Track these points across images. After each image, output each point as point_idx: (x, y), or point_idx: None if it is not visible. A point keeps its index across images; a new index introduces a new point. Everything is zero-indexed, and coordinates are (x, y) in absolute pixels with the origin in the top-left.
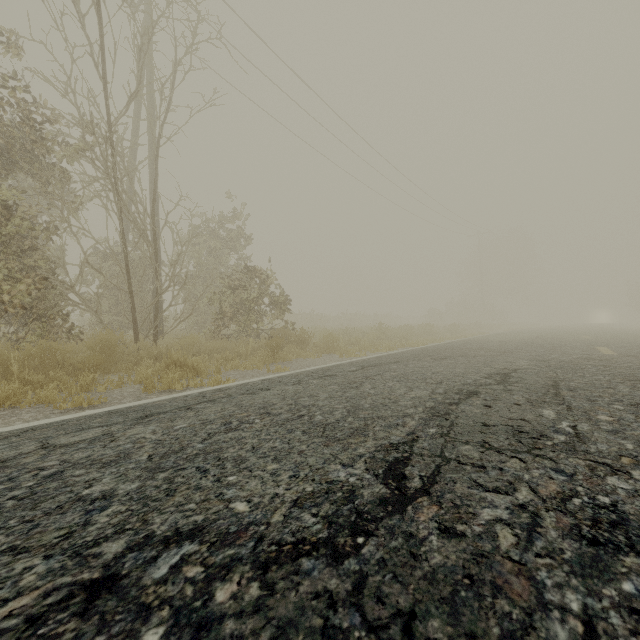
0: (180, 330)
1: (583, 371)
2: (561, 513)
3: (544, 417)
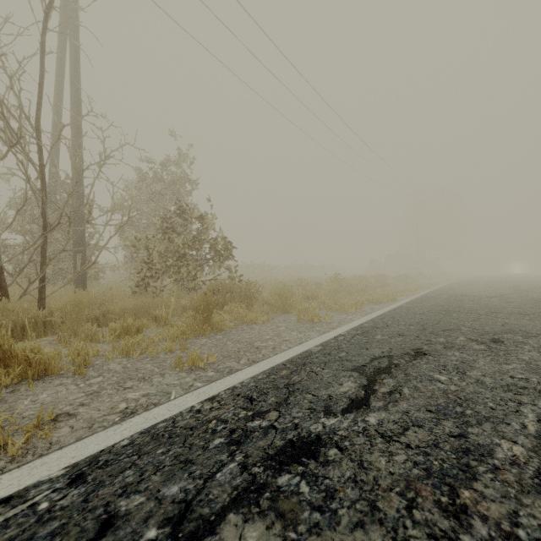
0: (120, 281)
1: None
2: None
3: None
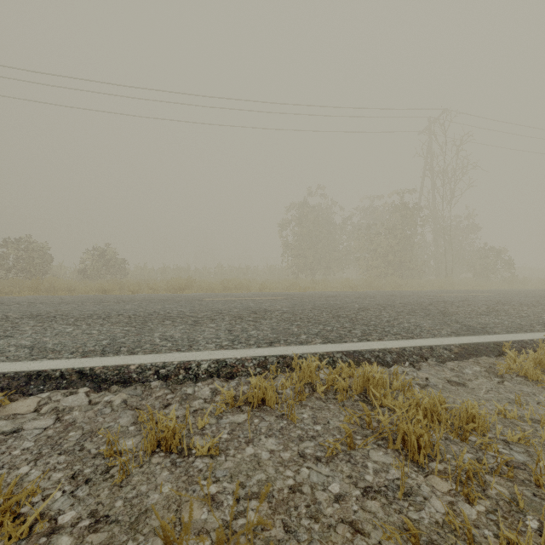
0: None
1: None
2: None
3: None
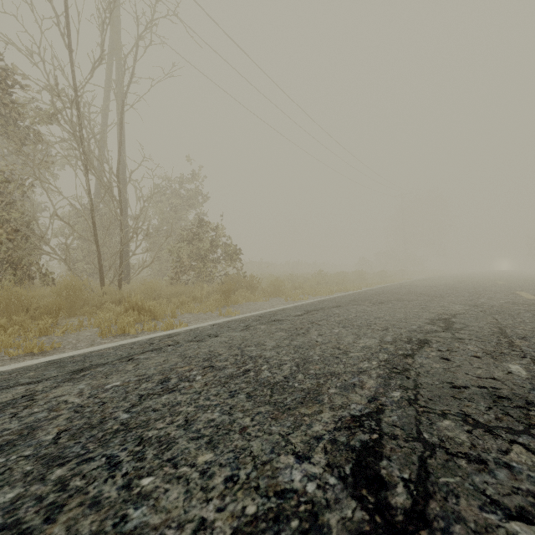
0: (146, 276)
1: (520, 316)
2: None
3: (515, 375)
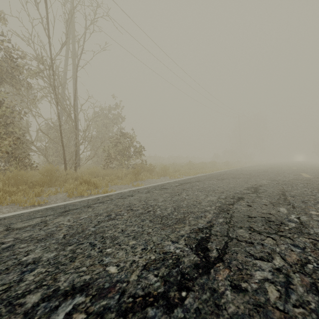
0: (89, 164)
1: (296, 186)
2: (302, 274)
3: (281, 212)
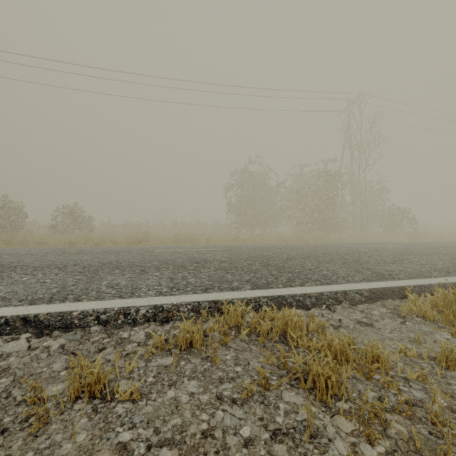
0: None
1: None
2: None
3: None
